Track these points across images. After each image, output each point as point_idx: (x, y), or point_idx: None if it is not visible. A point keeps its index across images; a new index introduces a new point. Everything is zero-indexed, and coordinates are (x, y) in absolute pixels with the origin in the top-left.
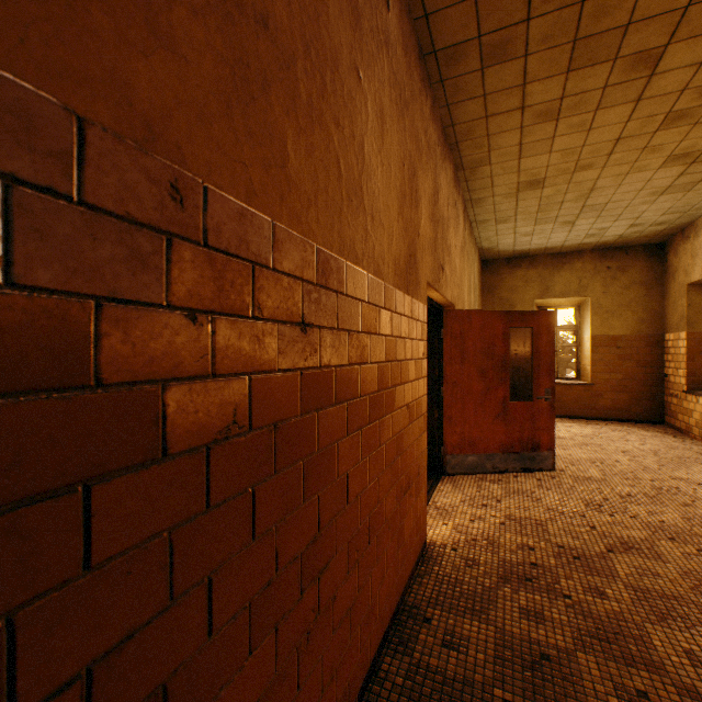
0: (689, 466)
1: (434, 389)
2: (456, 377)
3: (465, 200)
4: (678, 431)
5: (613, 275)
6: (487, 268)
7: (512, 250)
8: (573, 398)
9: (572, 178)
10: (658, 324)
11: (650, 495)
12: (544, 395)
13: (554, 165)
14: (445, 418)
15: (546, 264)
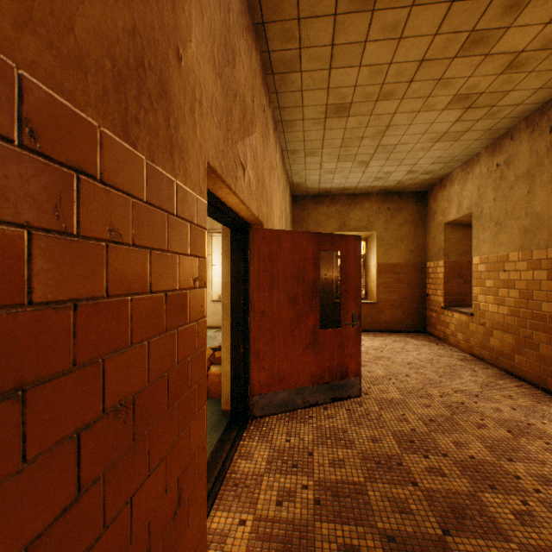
0: (460, 375)
1: (240, 320)
2: (265, 306)
3: (276, 120)
4: (437, 339)
5: (392, 215)
6: (297, 203)
7: (318, 188)
8: (363, 315)
9: (374, 108)
10: (422, 254)
11: (447, 416)
12: (352, 320)
13: (361, 86)
14: (253, 353)
15: (344, 203)
